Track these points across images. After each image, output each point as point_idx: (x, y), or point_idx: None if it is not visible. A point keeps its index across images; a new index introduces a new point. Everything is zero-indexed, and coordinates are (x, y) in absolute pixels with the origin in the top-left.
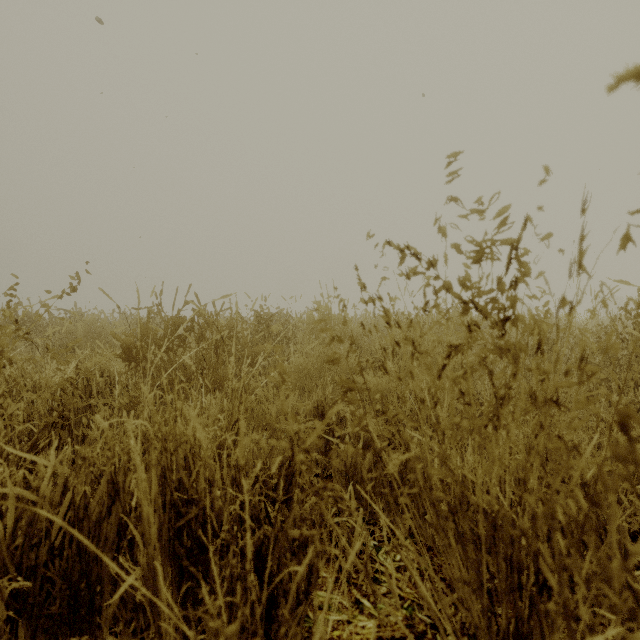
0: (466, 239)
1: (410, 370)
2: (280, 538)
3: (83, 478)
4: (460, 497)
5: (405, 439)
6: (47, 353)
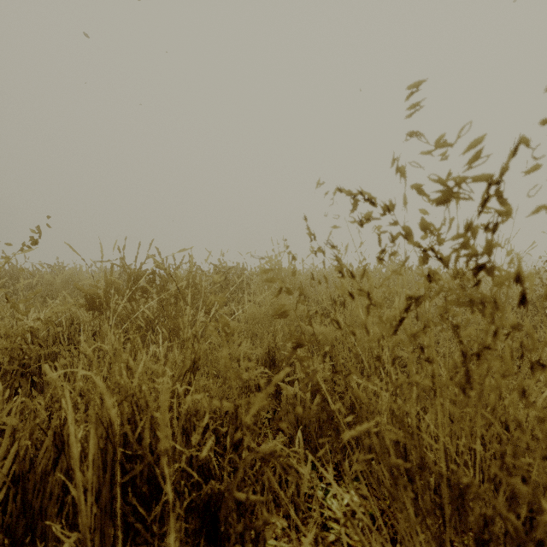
0: (430, 178)
1: (365, 324)
2: (226, 497)
3: (27, 431)
4: (419, 463)
5: (357, 395)
6: (28, 302)
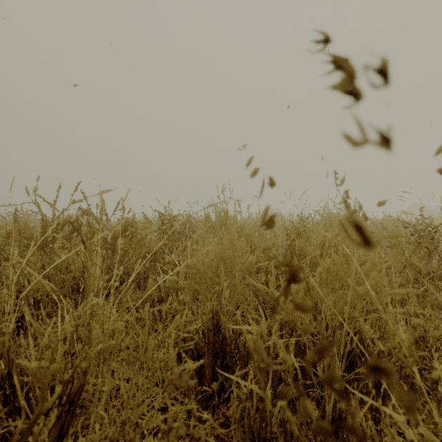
0: None
1: None
2: None
3: None
4: None
5: None
6: None
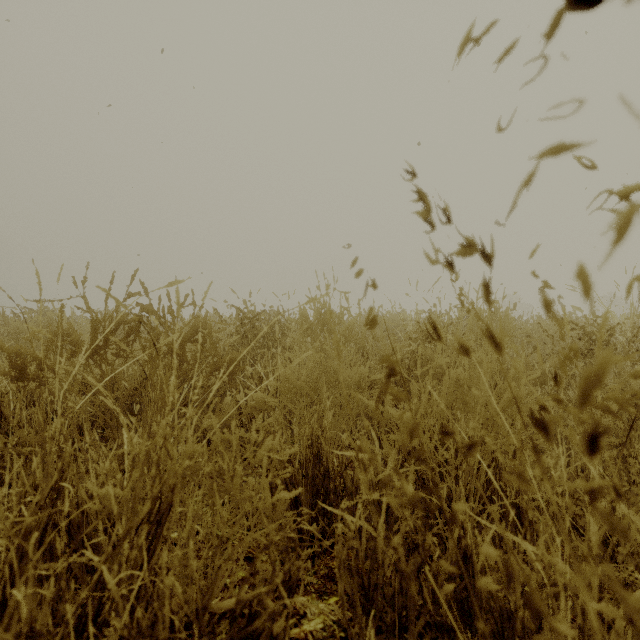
0: None
1: None
2: None
3: None
4: None
5: None
6: None
